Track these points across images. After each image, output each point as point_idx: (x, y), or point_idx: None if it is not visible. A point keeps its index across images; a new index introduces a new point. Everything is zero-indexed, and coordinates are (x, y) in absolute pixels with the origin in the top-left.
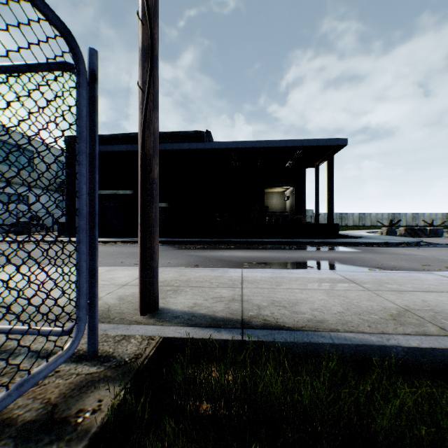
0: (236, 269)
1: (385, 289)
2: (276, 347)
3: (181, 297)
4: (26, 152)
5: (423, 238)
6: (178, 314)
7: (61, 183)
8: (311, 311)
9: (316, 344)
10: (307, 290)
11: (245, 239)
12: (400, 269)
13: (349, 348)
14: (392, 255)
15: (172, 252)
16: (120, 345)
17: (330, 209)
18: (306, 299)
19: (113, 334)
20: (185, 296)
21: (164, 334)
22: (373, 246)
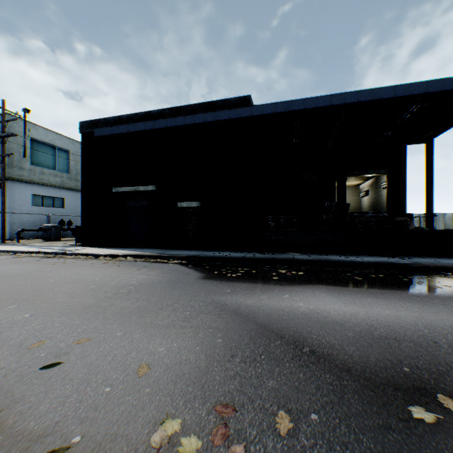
0: None
1: None
2: None
3: None
4: (60, 152)
5: None
6: None
7: None
8: None
9: None
10: None
11: (316, 256)
12: None
13: None
14: None
15: (190, 289)
16: None
17: None
18: None
19: None
20: None
21: None
22: None
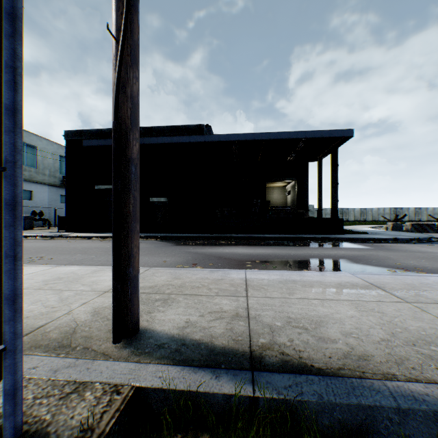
0: (238, 271)
1: (427, 300)
2: (306, 409)
3: (171, 311)
4: (29, 148)
5: (431, 233)
6: (163, 341)
7: (64, 178)
8: (343, 338)
9: (371, 408)
10: (328, 301)
11: (246, 235)
12: (424, 270)
13: (425, 417)
14: (407, 252)
15: (170, 248)
16: (66, 405)
17: (335, 204)
18: (331, 315)
19: (63, 379)
20: (176, 309)
21: (138, 382)
22: (382, 242)
